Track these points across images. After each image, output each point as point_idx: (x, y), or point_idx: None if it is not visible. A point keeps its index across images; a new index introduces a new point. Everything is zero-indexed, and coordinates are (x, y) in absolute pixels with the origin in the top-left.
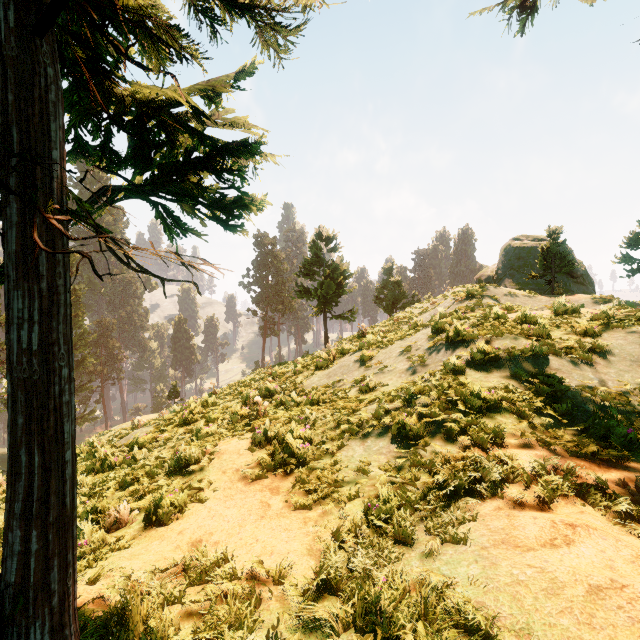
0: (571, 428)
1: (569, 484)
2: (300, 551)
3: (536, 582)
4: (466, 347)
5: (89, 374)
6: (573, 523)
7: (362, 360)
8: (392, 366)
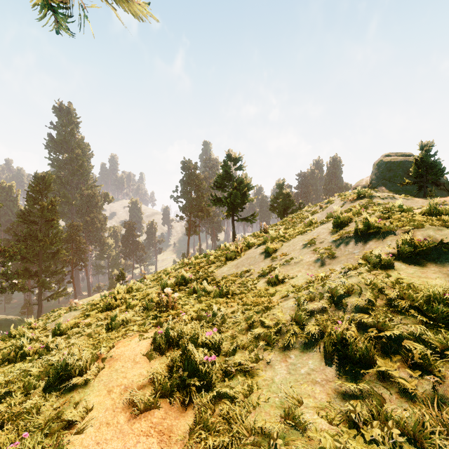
0: None
1: None
2: None
3: None
4: (382, 239)
5: (63, 262)
6: None
7: (267, 252)
8: (298, 258)
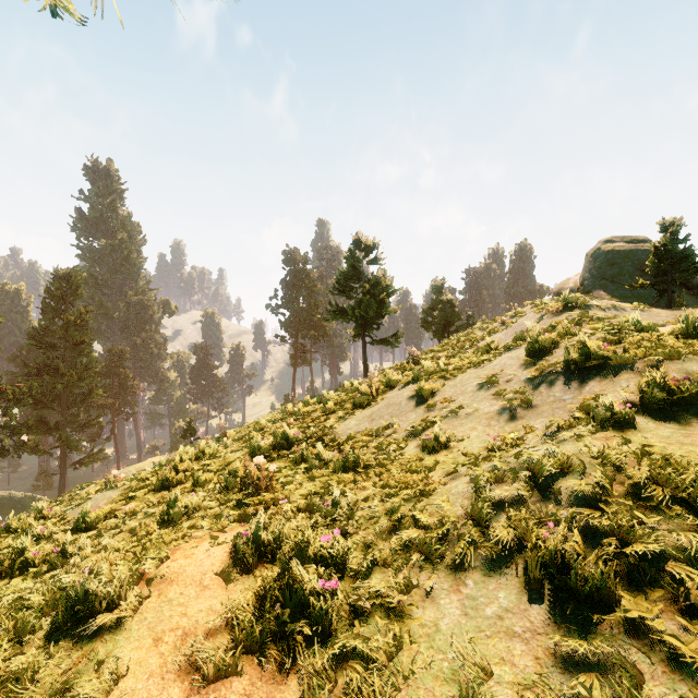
0: None
1: None
2: None
3: None
4: (611, 377)
5: (99, 408)
6: None
7: (420, 396)
8: (471, 406)
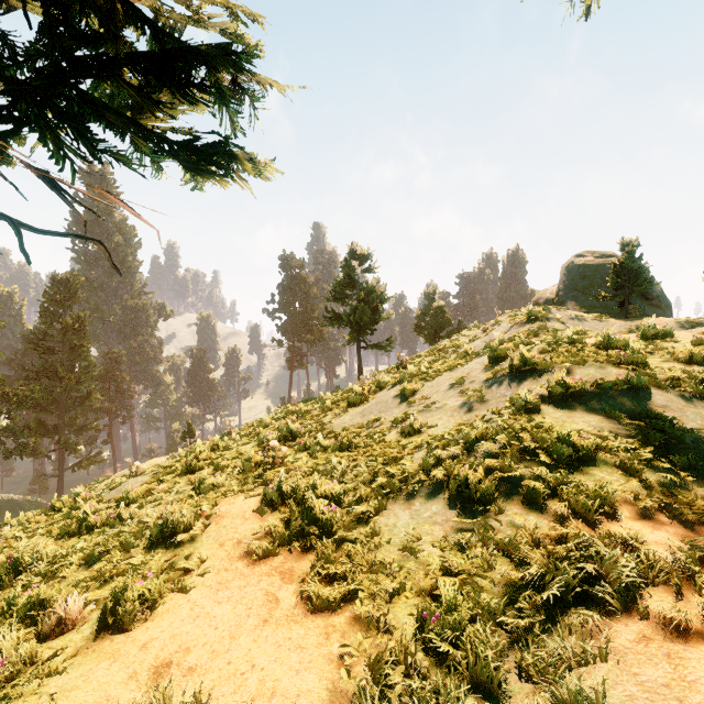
0: (702, 489)
1: None
2: (317, 693)
3: None
4: (537, 378)
5: (96, 411)
6: None
7: (403, 395)
8: (441, 402)
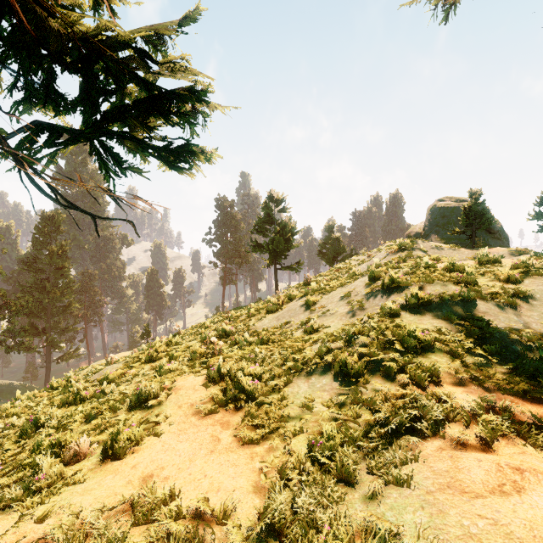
0: (501, 367)
1: (508, 423)
2: (246, 488)
3: (490, 537)
4: (400, 292)
5: (74, 317)
6: (520, 467)
7: (307, 305)
8: (334, 310)
